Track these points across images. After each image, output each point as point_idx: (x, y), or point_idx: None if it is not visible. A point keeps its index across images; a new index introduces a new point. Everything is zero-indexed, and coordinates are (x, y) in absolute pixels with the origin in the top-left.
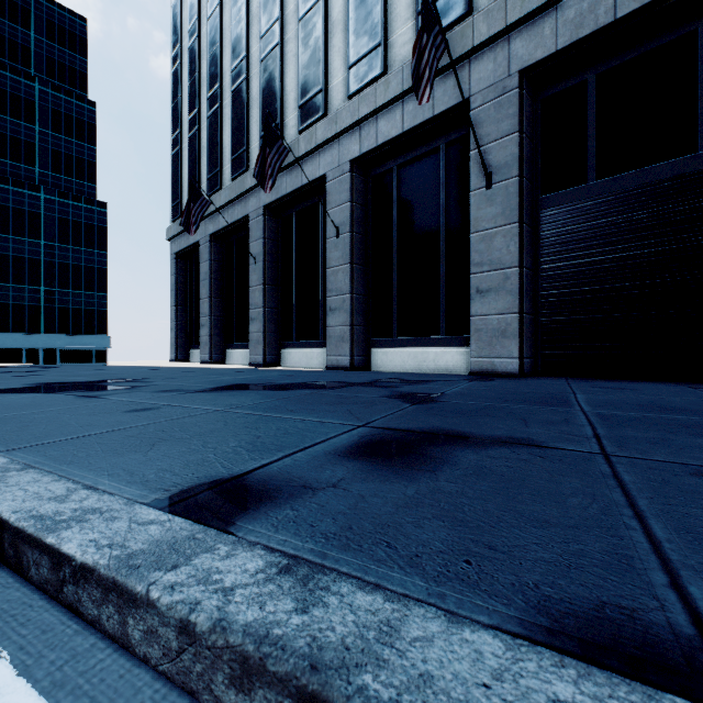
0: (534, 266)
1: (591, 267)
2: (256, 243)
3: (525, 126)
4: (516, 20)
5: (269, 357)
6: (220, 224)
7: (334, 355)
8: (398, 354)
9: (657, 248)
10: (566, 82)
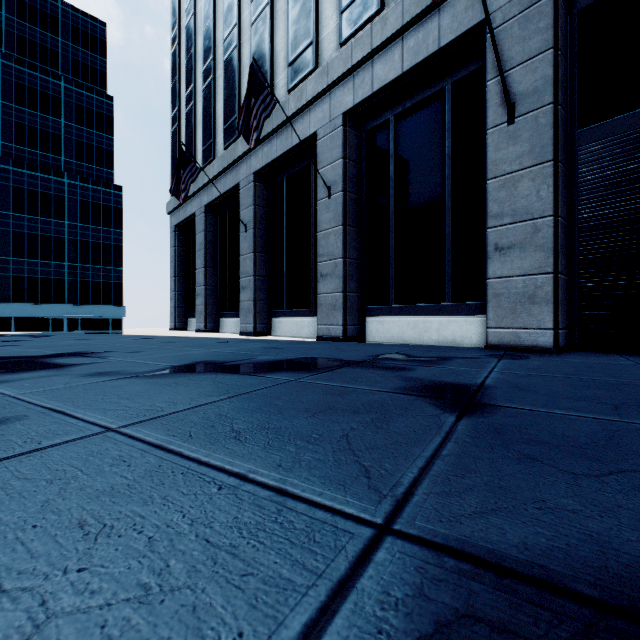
0: (568, 216)
1: None
2: (247, 210)
3: (560, 42)
4: None
5: (260, 326)
6: (213, 195)
7: (325, 324)
8: (395, 323)
9: None
10: None
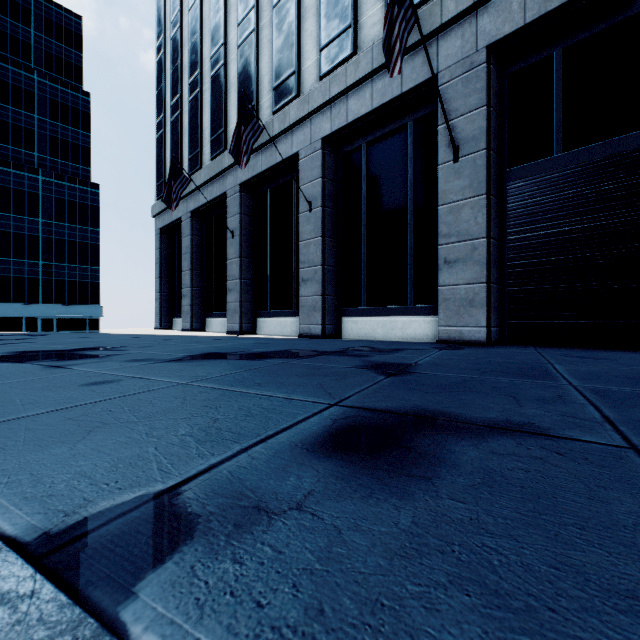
0: (500, 237)
1: (558, 237)
2: (233, 218)
3: (492, 100)
4: None
5: (246, 325)
6: (200, 201)
7: (306, 323)
8: (367, 322)
9: (626, 218)
10: (533, 57)
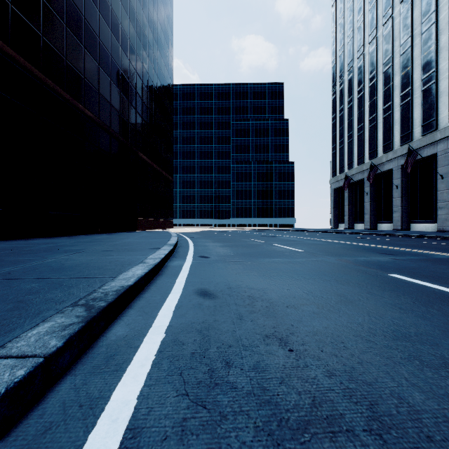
0: None
1: None
2: (367, 188)
3: None
4: (447, 136)
5: (372, 226)
6: (352, 180)
7: (395, 226)
8: (419, 225)
9: None
10: None
